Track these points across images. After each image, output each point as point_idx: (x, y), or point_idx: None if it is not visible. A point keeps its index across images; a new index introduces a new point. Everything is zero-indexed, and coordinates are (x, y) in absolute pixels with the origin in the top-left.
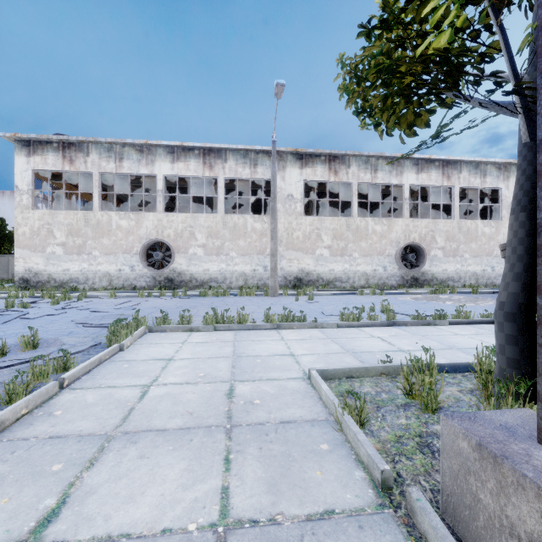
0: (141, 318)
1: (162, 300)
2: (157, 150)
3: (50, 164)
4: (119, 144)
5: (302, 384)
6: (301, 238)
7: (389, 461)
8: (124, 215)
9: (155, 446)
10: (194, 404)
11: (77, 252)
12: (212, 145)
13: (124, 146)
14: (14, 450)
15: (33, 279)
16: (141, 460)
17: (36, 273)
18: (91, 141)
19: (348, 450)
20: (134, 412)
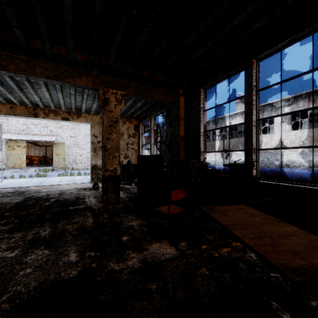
0: None
1: None
2: (227, 117)
3: None
4: (216, 119)
5: None
6: (288, 143)
7: None
8: (218, 142)
9: None
10: None
11: (207, 154)
12: (243, 110)
13: (218, 119)
14: None
15: None
16: None
17: None
18: (209, 120)
19: None
20: None
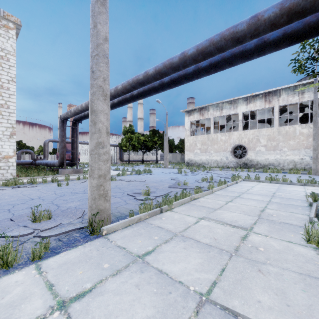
0: (240, 175)
1: (243, 172)
2: (239, 100)
3: (195, 118)
4: (221, 103)
5: (302, 196)
6: None
7: (318, 205)
8: (223, 134)
9: (254, 195)
10: (262, 193)
11: (204, 152)
12: (270, 90)
13: (223, 103)
14: (226, 191)
15: (190, 162)
16: (252, 195)
17: (191, 160)
18: (210, 105)
19: (306, 203)
20: (247, 191)
